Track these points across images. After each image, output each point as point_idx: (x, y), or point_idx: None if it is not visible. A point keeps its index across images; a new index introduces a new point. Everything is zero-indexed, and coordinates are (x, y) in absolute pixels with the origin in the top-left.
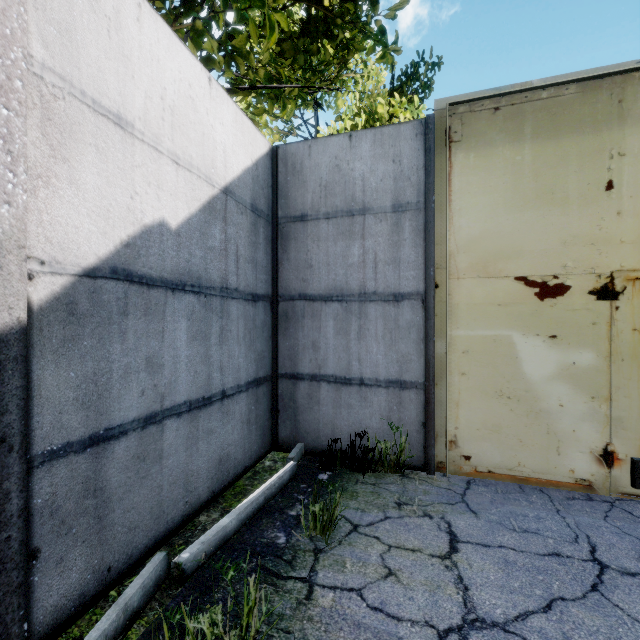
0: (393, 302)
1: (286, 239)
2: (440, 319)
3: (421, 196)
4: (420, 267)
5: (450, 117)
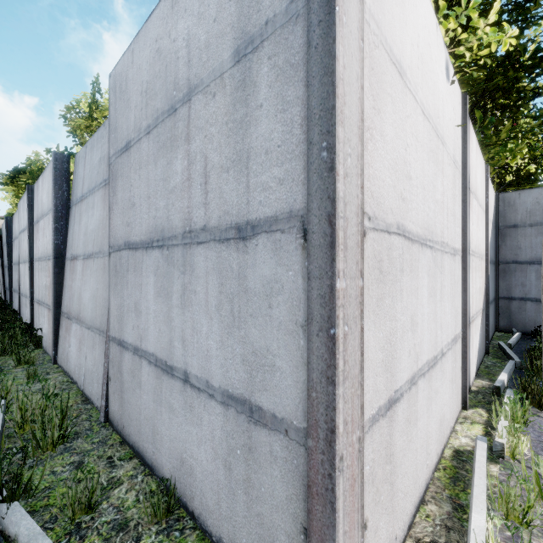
0: None
1: (504, 236)
2: None
3: None
4: None
5: None
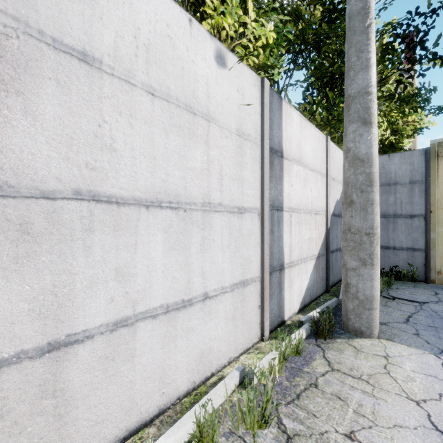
0: (409, 218)
1: None
2: (432, 225)
3: (423, 178)
4: (423, 205)
5: (437, 147)
